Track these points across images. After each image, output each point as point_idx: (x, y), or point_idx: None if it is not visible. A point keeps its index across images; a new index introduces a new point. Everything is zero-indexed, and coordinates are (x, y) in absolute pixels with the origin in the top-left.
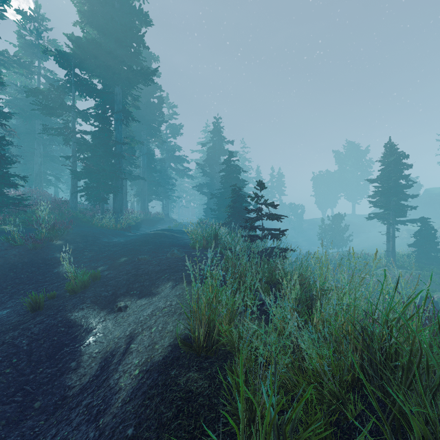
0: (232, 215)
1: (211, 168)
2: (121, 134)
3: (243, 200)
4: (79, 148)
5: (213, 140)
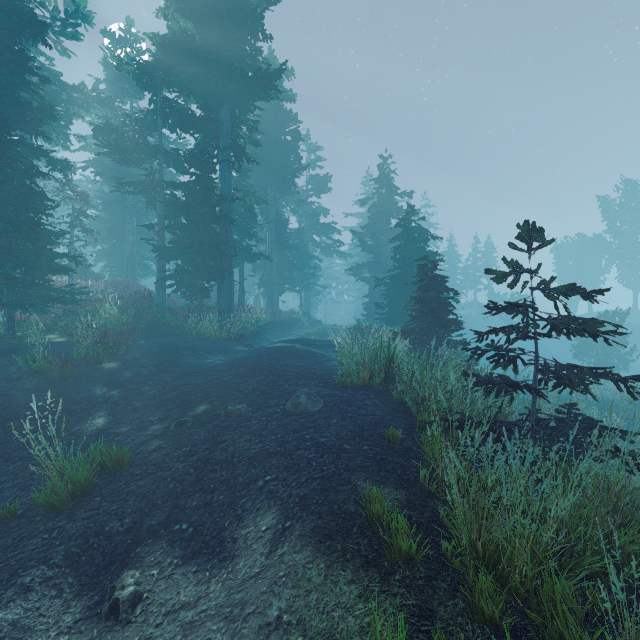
0: (420, 316)
1: (375, 238)
2: (229, 185)
3: (441, 286)
4: (166, 211)
5: (378, 193)
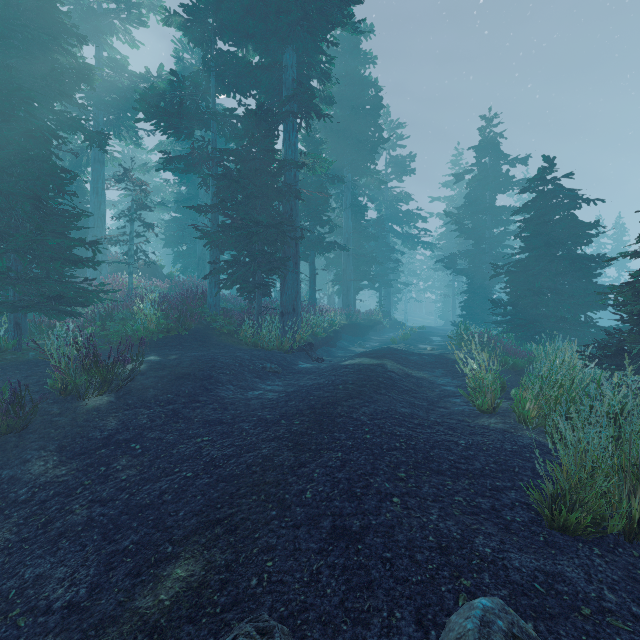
0: None
1: (475, 220)
2: (295, 149)
3: None
4: (218, 188)
5: (479, 164)
